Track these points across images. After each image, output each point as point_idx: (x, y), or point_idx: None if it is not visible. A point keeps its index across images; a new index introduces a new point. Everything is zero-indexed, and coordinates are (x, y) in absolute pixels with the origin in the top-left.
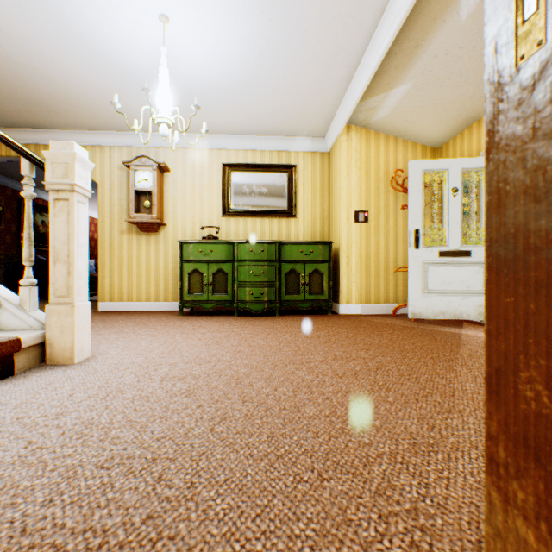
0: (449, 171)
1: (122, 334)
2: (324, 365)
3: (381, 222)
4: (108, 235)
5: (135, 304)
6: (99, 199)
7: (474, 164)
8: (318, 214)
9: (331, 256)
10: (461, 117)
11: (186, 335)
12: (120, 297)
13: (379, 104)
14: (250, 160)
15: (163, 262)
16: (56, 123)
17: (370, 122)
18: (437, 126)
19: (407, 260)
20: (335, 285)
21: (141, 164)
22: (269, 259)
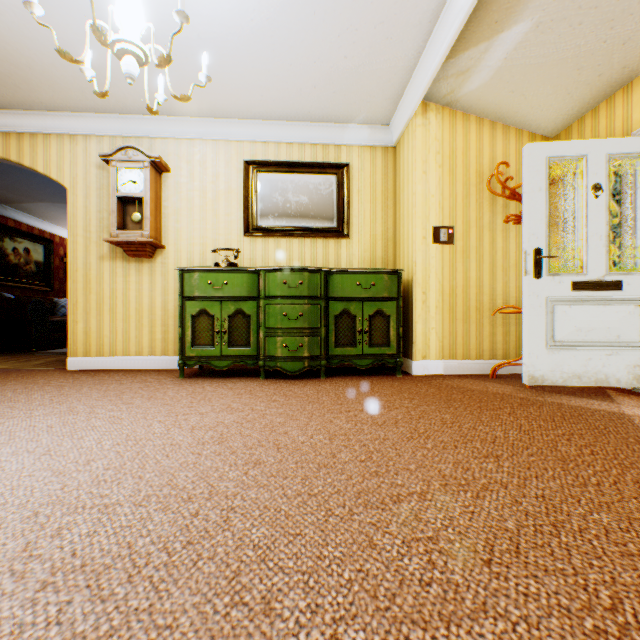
0: (588, 158)
1: (65, 416)
2: (433, 511)
3: (472, 243)
4: (81, 262)
5: (121, 359)
6: (69, 211)
7: (627, 147)
8: (379, 233)
9: (401, 291)
10: (599, 81)
11: (172, 420)
12: (99, 349)
13: (475, 63)
14: (284, 157)
15: (160, 300)
16: (2, 98)
17: (457, 97)
18: (559, 98)
19: (509, 296)
20: (404, 333)
21: (127, 158)
22: (311, 294)
